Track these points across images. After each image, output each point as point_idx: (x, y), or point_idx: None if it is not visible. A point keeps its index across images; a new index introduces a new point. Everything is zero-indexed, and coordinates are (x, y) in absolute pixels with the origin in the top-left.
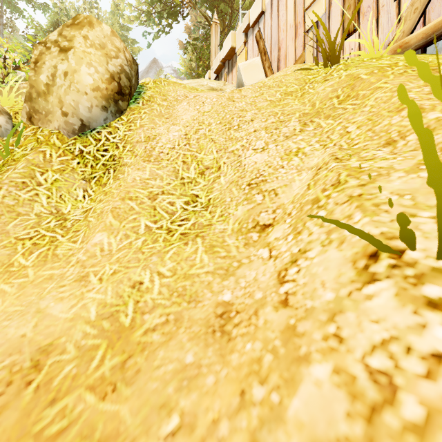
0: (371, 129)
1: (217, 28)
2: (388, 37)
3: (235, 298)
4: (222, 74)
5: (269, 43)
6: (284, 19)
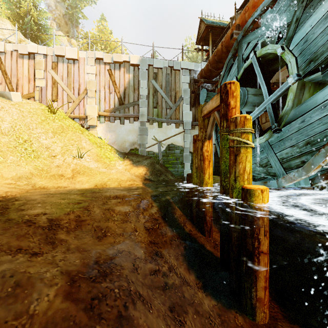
0: (69, 142)
1: None
2: (66, 110)
3: (57, 164)
4: None
5: (10, 71)
6: (22, 70)
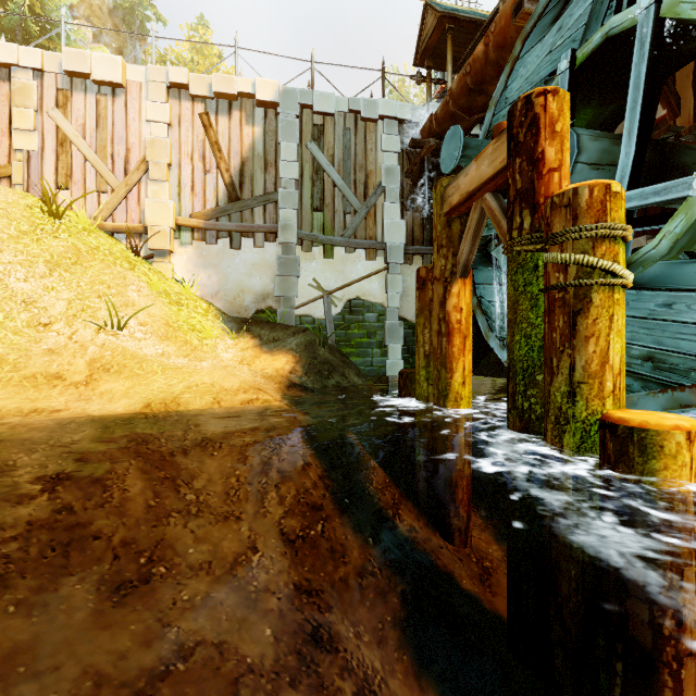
0: (92, 288)
1: None
2: (93, 212)
3: (51, 347)
4: None
5: None
6: None
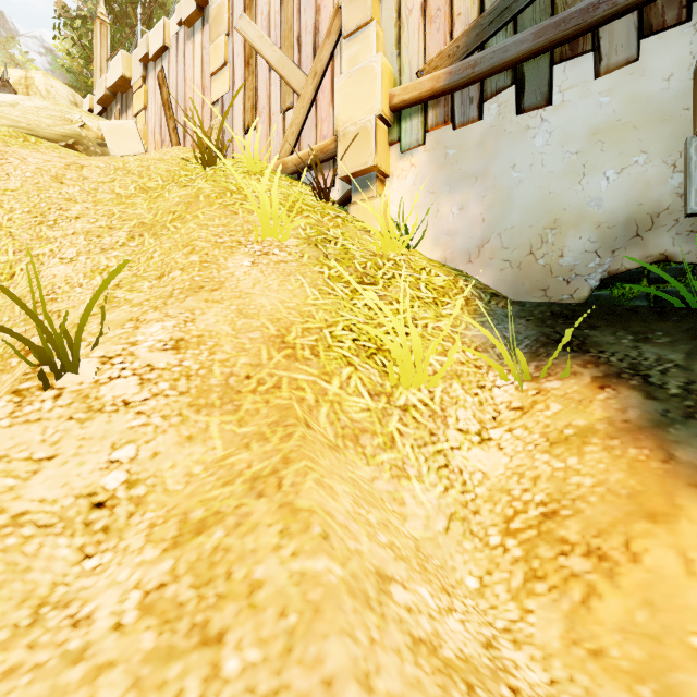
0: (164, 259)
1: (105, 30)
2: (277, 150)
3: None
4: (112, 109)
5: (175, 95)
6: (192, 73)
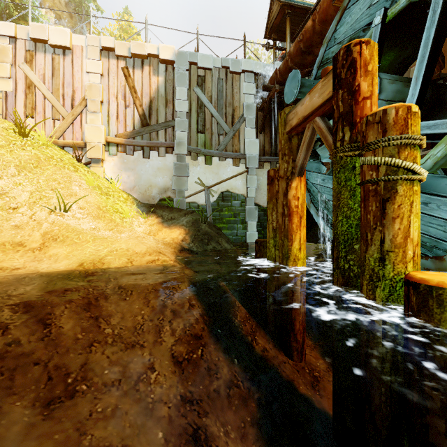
0: (47, 184)
1: None
2: (50, 133)
3: (17, 224)
4: None
5: None
6: None
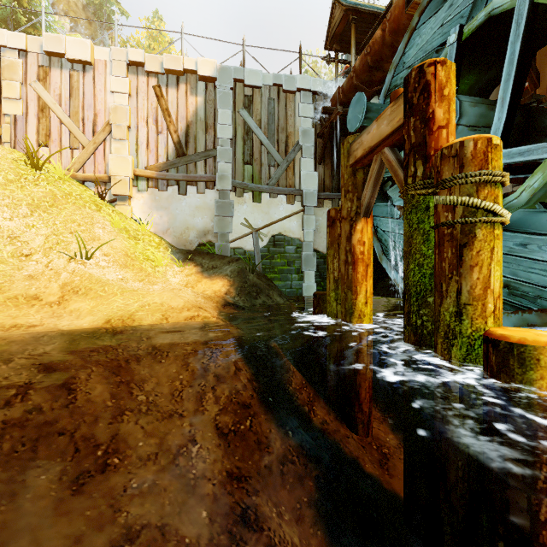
0: (66, 226)
1: None
2: (67, 165)
3: (31, 273)
4: None
5: None
6: None
